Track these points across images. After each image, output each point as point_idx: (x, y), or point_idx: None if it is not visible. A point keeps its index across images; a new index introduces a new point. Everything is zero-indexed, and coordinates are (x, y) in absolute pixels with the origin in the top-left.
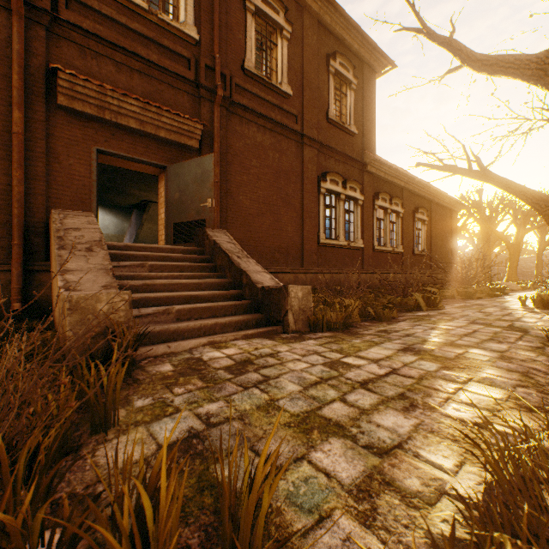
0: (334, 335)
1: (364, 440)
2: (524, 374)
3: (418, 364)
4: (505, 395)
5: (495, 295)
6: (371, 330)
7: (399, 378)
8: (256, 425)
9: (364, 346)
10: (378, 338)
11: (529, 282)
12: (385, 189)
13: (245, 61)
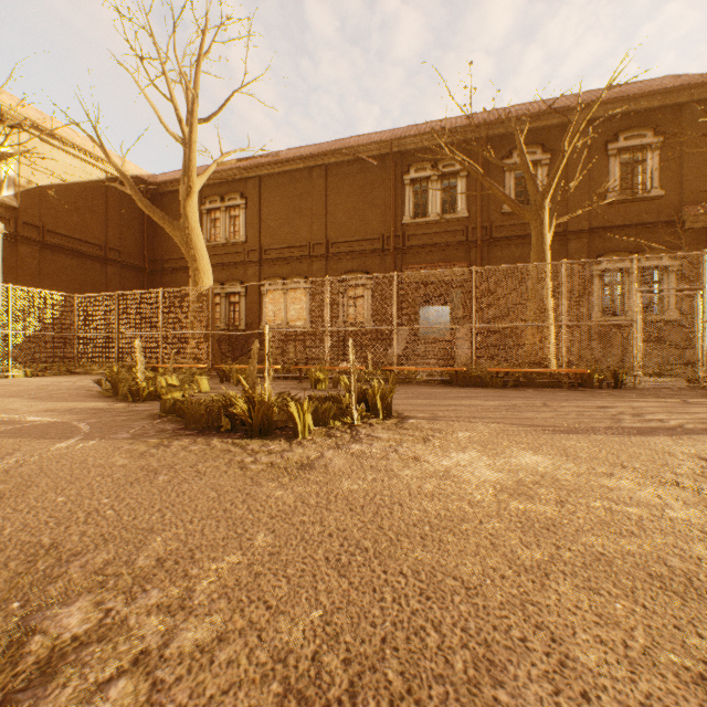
0: None
1: None
2: None
3: None
4: None
5: None
6: None
7: None
8: None
9: None
10: None
11: None
12: None
13: (503, 207)
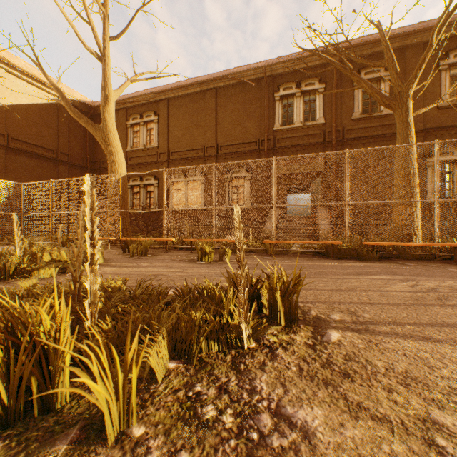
0: None
1: None
2: None
3: None
4: None
5: None
6: None
7: None
8: None
9: None
10: None
11: None
12: None
13: (353, 115)
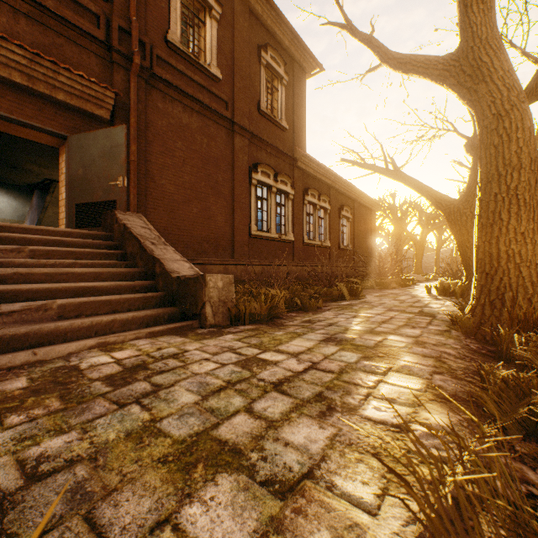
0: (257, 328)
1: (264, 471)
2: (438, 359)
3: (339, 356)
4: (424, 384)
5: (406, 285)
6: (297, 321)
7: (318, 374)
8: (114, 468)
9: (287, 338)
10: (302, 329)
11: (431, 274)
12: (314, 185)
13: (169, 32)
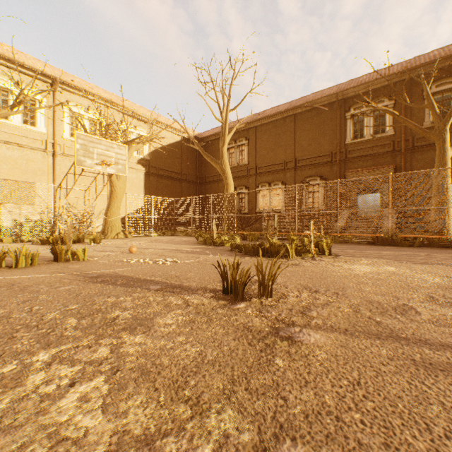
0: None
1: None
2: None
3: None
4: None
5: None
6: None
7: None
8: None
9: None
10: None
11: None
12: None
13: (423, 124)
